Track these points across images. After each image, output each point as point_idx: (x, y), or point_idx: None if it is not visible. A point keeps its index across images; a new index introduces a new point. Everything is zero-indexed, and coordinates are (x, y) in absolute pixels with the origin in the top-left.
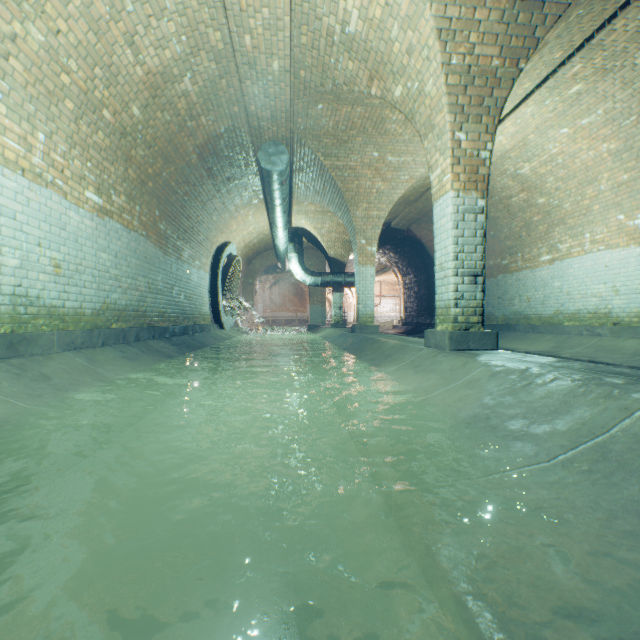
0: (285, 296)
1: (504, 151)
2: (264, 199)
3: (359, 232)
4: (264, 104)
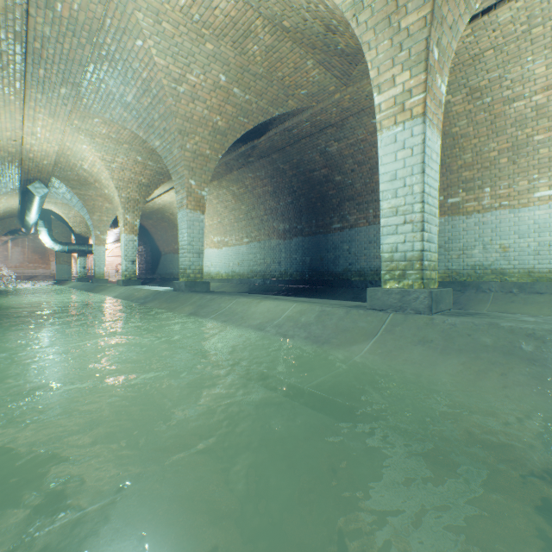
0: (24, 253)
1: (171, 201)
2: (21, 193)
3: (96, 227)
4: (35, 168)
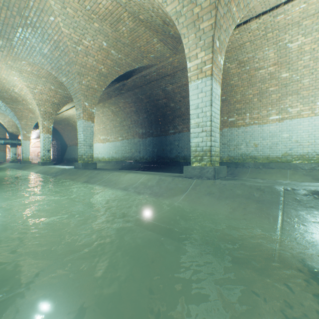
0: None
1: (73, 114)
2: None
3: (23, 129)
4: None
